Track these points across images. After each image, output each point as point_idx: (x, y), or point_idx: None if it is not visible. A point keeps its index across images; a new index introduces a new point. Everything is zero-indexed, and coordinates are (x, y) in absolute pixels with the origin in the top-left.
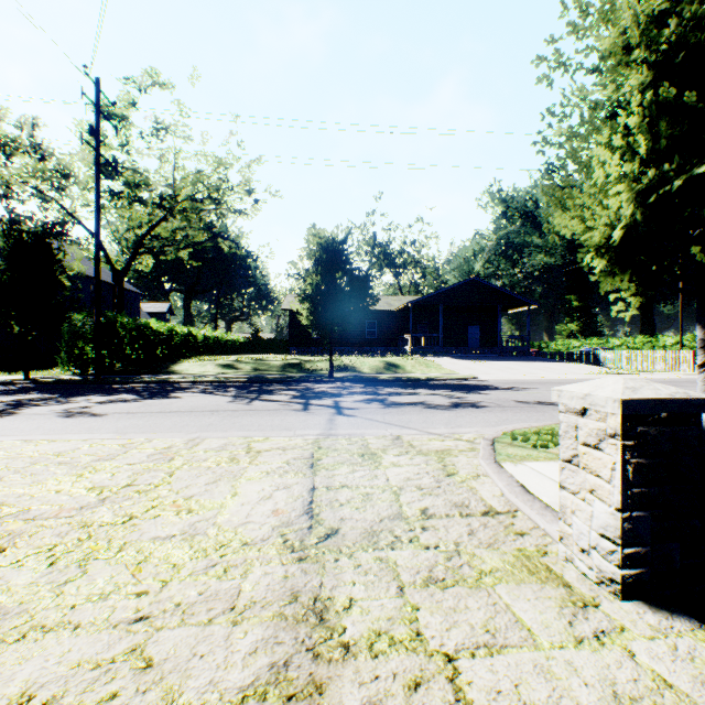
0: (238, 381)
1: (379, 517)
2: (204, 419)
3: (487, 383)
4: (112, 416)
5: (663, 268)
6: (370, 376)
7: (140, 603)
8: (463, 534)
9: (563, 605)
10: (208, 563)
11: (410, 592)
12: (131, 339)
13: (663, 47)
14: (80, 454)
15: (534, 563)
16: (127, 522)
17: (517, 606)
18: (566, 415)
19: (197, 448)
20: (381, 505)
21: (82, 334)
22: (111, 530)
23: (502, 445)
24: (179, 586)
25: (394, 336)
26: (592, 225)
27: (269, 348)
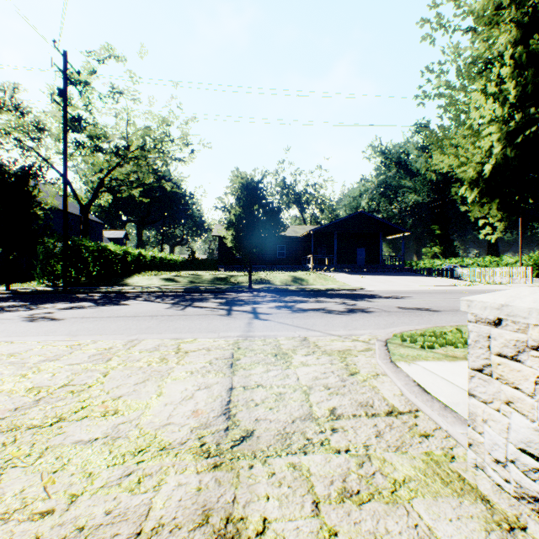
0: (176, 291)
1: (291, 417)
2: (144, 322)
3: (373, 293)
4: (69, 321)
5: (524, 197)
6: (281, 287)
7: (41, 526)
8: (371, 436)
9: (488, 528)
10: (124, 471)
11: (325, 509)
12: (93, 259)
13: (529, 10)
14: (31, 355)
15: (445, 470)
16: (54, 424)
17: (440, 529)
18: (477, 325)
19: (134, 349)
20: (293, 404)
21: (53, 254)
22: (37, 433)
23: (395, 346)
24: (87, 502)
25: (300, 256)
26: (465, 161)
27: (203, 266)
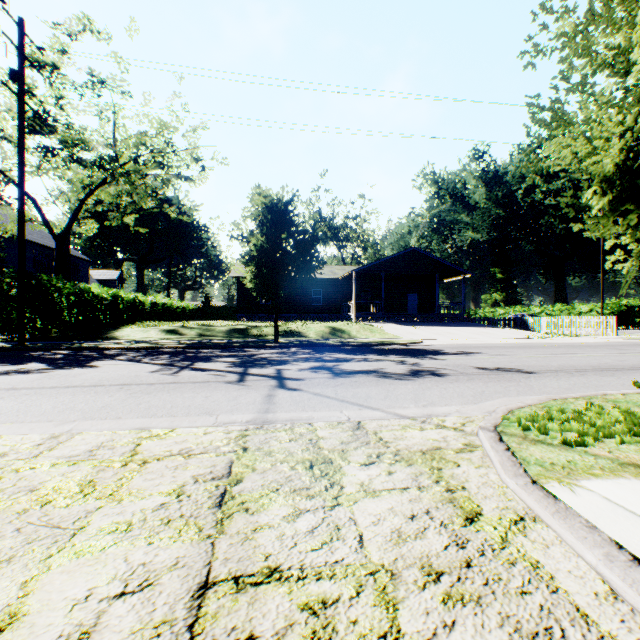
0: (177, 347)
1: None
2: (103, 397)
3: (435, 348)
4: None
5: None
6: (316, 341)
7: None
8: None
9: None
10: None
11: None
12: (69, 304)
13: None
14: None
15: None
16: None
17: None
18: None
19: (45, 457)
20: None
21: (9, 297)
22: None
23: (517, 441)
24: None
25: (339, 303)
26: (601, 147)
27: (219, 315)
